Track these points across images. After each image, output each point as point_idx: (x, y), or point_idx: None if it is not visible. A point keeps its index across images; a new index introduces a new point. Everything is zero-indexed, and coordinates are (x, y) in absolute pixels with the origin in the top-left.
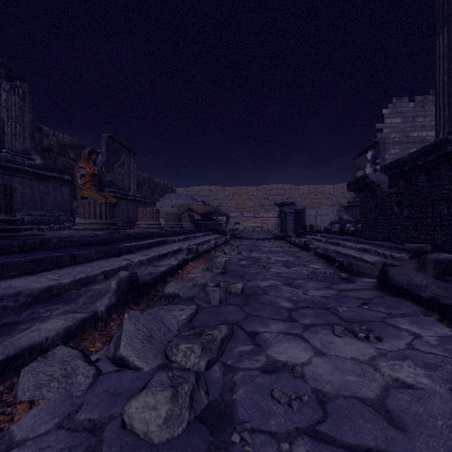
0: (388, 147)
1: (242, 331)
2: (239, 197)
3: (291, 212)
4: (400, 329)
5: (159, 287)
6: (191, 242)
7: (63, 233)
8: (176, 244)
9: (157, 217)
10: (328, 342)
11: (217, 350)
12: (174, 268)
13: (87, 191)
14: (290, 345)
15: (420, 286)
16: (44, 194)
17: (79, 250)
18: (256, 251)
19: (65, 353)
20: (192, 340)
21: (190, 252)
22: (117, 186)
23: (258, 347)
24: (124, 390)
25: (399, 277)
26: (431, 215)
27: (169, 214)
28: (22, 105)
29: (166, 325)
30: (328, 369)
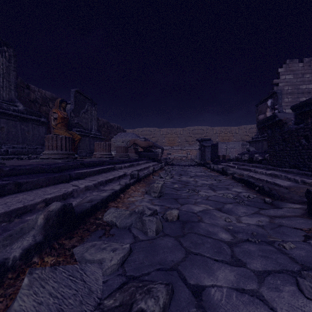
0: (282, 97)
1: (184, 284)
2: (170, 135)
3: (208, 145)
4: None
5: (99, 214)
6: (134, 168)
7: (31, 161)
8: (122, 170)
9: (108, 149)
10: None
11: None
12: (116, 193)
13: (59, 130)
14: None
15: None
16: (25, 132)
17: (29, 177)
18: (184, 175)
19: None
20: None
21: (132, 177)
22: (82, 127)
23: None
24: None
25: None
26: None
27: (119, 147)
28: (9, 65)
29: (86, 283)
30: None
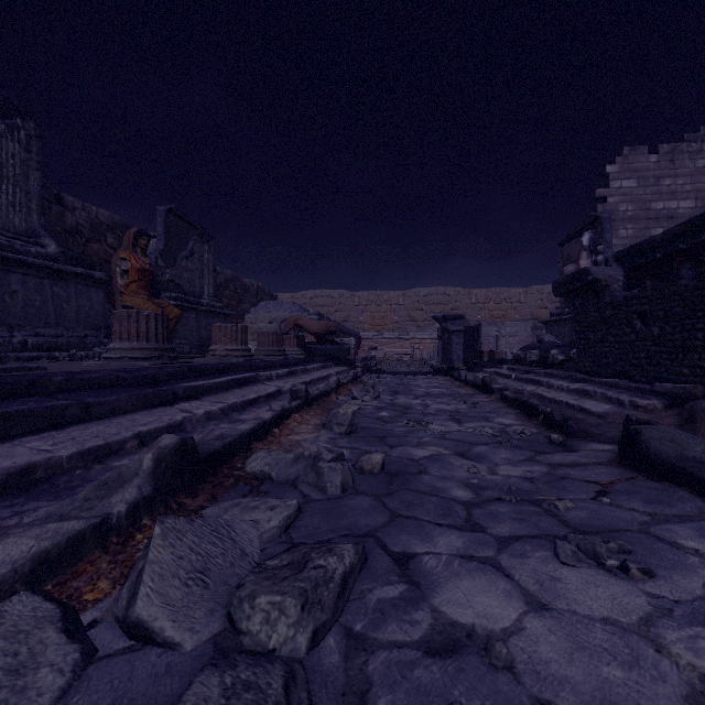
0: (615, 227)
1: (383, 552)
2: (376, 307)
3: (459, 330)
4: (683, 549)
5: (236, 461)
6: (297, 379)
7: (86, 365)
8: (272, 383)
9: (243, 339)
10: (549, 578)
11: (333, 602)
12: (265, 426)
13: (133, 297)
14: (477, 586)
15: (702, 461)
16: (62, 301)
17: (100, 395)
18: (403, 394)
19: (26, 611)
20: (284, 582)
21: (295, 396)
22: (182, 290)
23: (414, 588)
24: (134, 704)
25: (661, 444)
26: (702, 335)
27: (264, 333)
28: (26, 158)
29: (237, 543)
30: (560, 647)
